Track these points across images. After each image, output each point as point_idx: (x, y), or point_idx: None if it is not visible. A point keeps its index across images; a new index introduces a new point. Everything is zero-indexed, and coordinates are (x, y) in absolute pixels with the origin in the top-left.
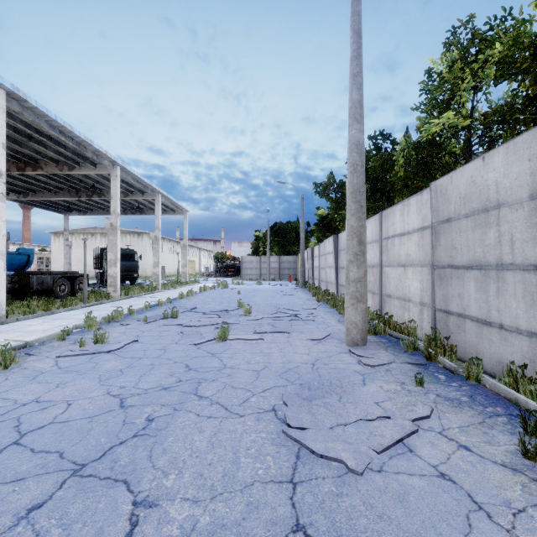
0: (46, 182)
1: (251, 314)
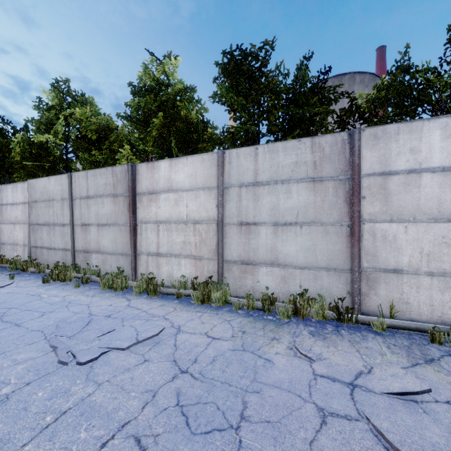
0: None
1: None
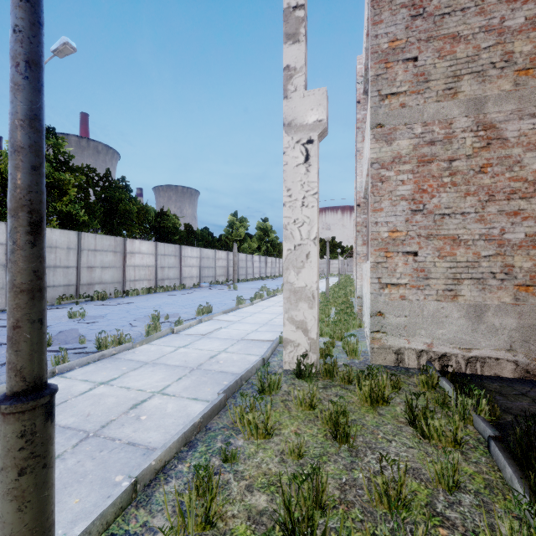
0: None
1: None
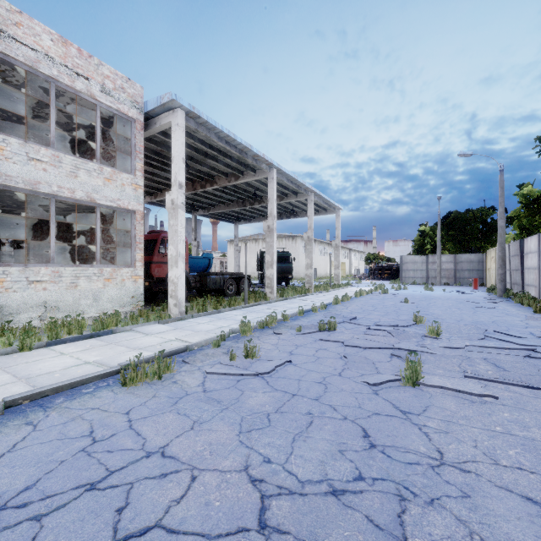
0: (221, 196)
1: (438, 335)
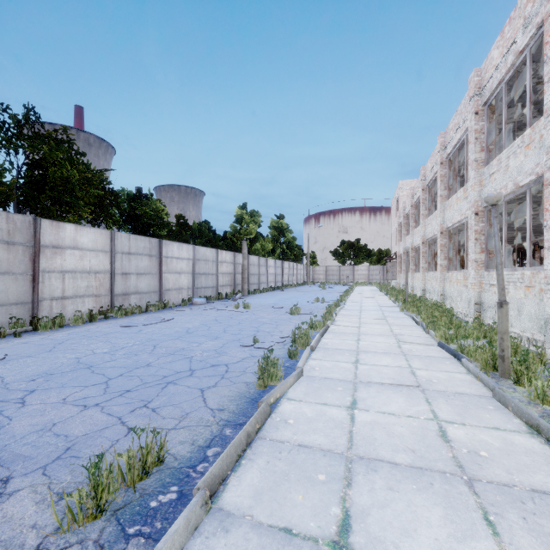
0: None
1: None
